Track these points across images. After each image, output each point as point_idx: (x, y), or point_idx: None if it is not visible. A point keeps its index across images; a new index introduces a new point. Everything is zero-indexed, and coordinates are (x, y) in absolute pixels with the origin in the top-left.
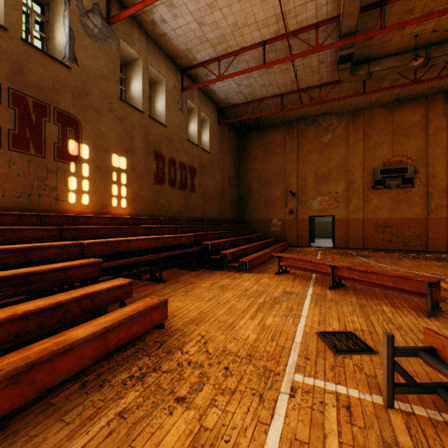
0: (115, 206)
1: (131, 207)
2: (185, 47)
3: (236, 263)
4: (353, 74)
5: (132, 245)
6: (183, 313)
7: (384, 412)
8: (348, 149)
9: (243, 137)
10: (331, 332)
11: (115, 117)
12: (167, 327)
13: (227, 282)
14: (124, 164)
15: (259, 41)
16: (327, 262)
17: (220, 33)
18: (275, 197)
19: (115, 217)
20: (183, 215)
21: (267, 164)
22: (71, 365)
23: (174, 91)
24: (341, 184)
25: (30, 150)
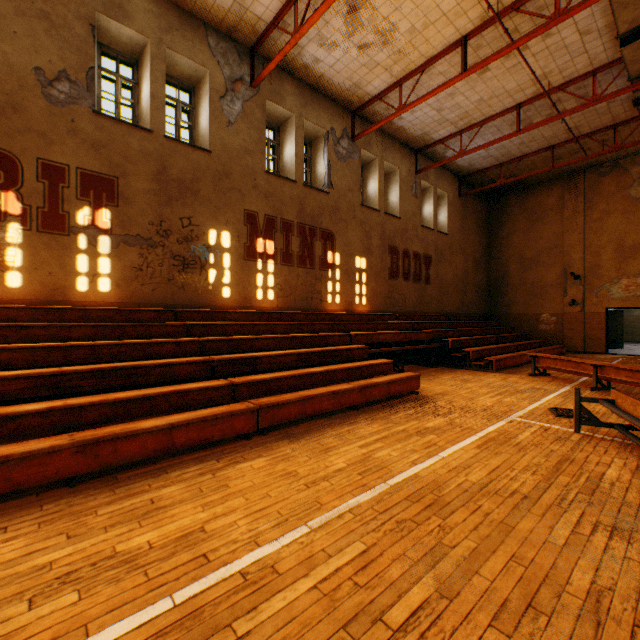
0: (357, 304)
1: (369, 304)
2: (420, 132)
3: (480, 362)
4: None
5: (380, 338)
6: (430, 390)
7: (570, 433)
8: None
9: (494, 204)
10: (562, 408)
11: (357, 223)
12: (420, 394)
13: (469, 377)
14: (364, 265)
15: (511, 106)
16: (588, 361)
17: (462, 112)
18: (545, 282)
19: (360, 314)
20: (416, 310)
21: (532, 236)
22: (376, 394)
23: (408, 177)
24: None
25: (307, 265)
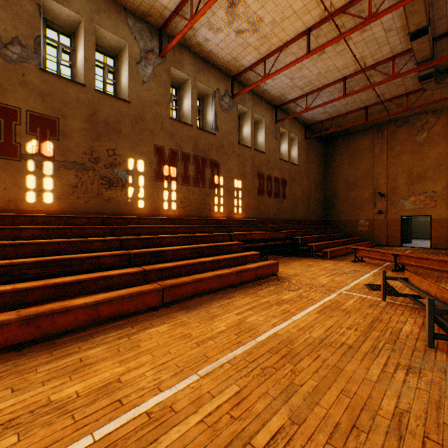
0: (236, 213)
1: (244, 213)
2: (279, 94)
3: (319, 253)
4: (441, 82)
5: (251, 236)
6: (286, 273)
7: (379, 301)
8: (447, 146)
9: (329, 145)
10: (373, 284)
11: (235, 156)
12: (279, 275)
13: (312, 263)
14: (240, 185)
15: (340, 78)
16: (390, 252)
17: (307, 81)
18: (362, 198)
19: (237, 219)
20: (276, 217)
21: (353, 167)
22: (248, 276)
23: (270, 125)
24: (440, 183)
25: (200, 185)
